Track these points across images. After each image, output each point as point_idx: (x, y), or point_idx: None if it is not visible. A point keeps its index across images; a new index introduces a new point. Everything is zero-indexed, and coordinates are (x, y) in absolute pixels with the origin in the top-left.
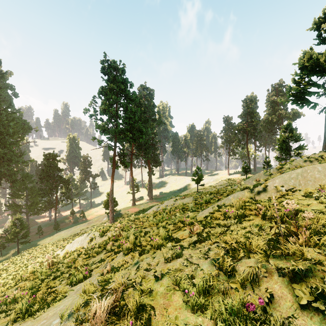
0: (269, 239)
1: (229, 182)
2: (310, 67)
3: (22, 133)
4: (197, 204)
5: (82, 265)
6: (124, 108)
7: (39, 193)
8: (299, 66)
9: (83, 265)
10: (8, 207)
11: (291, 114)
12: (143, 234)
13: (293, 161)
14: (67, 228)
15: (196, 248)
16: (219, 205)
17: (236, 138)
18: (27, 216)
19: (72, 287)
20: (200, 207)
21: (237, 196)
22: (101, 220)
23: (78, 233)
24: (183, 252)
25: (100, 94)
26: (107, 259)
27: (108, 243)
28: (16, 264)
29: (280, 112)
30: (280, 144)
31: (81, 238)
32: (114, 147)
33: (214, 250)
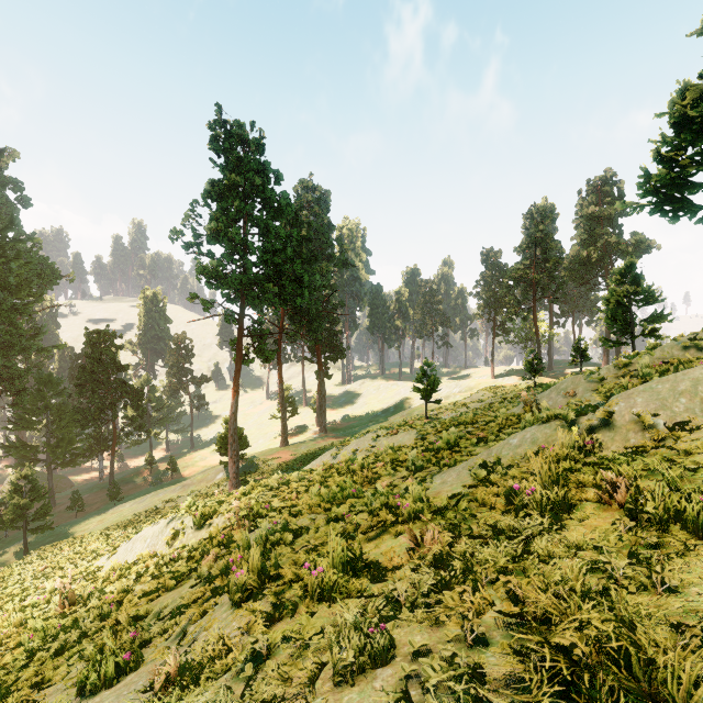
0: (702, 629)
1: (496, 395)
2: (700, 122)
3: (38, 286)
4: (428, 450)
5: (124, 625)
6: (262, 228)
7: (76, 419)
8: (671, 122)
9: (128, 623)
10: (6, 450)
11: (630, 245)
12: (291, 536)
13: (656, 348)
14: (137, 497)
15: (434, 616)
16: (486, 462)
17: (509, 297)
18: (50, 470)
19: (83, 702)
20: (436, 460)
21: (533, 437)
22: (212, 479)
23: (158, 509)
24: (393, 633)
25: (206, 197)
26: (190, 610)
27: (208, 550)
28: (6, 587)
29: (608, 240)
30: (611, 311)
31: (152, 529)
32: (240, 318)
33: (499, 646)
